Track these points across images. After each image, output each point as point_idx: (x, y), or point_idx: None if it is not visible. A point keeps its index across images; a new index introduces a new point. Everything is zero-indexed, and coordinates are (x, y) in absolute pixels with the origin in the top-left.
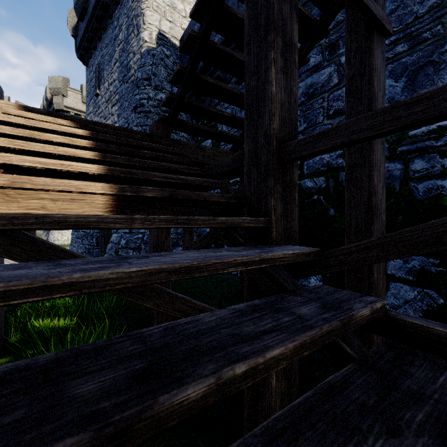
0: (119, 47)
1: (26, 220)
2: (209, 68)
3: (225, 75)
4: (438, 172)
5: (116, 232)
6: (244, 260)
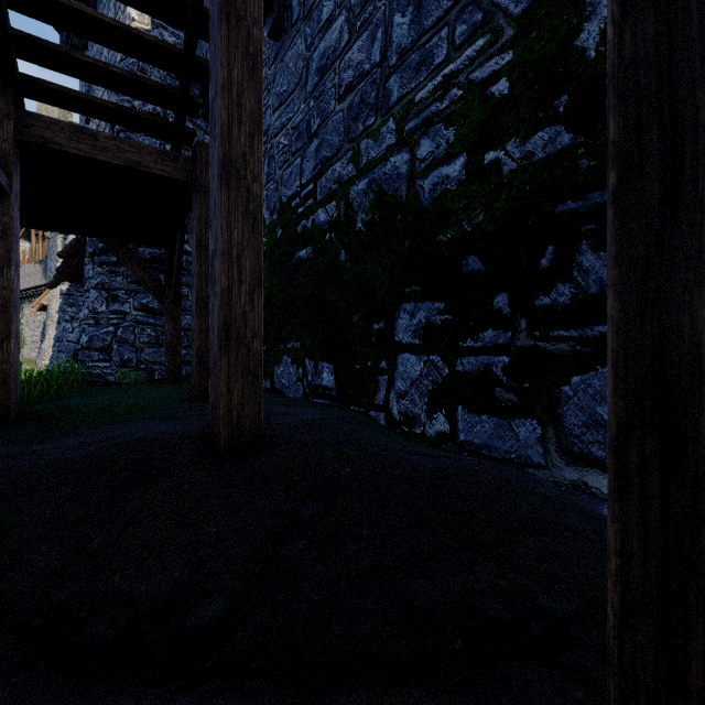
0: None
1: None
2: None
3: None
4: (443, 153)
5: (80, 326)
6: None
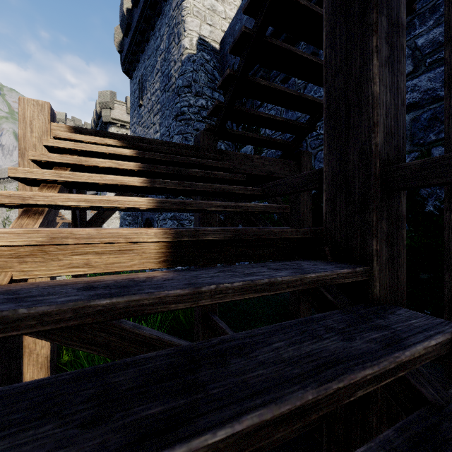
0: (161, 57)
1: (61, 314)
2: (252, 69)
3: (269, 75)
4: None
5: None
6: (375, 373)
